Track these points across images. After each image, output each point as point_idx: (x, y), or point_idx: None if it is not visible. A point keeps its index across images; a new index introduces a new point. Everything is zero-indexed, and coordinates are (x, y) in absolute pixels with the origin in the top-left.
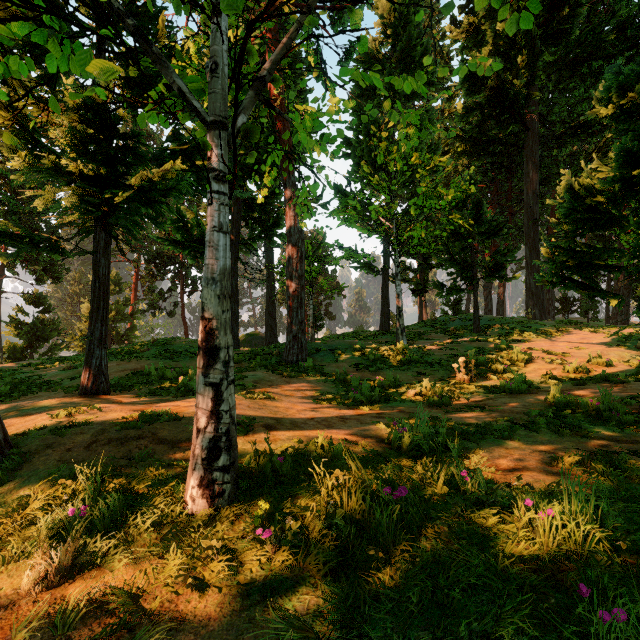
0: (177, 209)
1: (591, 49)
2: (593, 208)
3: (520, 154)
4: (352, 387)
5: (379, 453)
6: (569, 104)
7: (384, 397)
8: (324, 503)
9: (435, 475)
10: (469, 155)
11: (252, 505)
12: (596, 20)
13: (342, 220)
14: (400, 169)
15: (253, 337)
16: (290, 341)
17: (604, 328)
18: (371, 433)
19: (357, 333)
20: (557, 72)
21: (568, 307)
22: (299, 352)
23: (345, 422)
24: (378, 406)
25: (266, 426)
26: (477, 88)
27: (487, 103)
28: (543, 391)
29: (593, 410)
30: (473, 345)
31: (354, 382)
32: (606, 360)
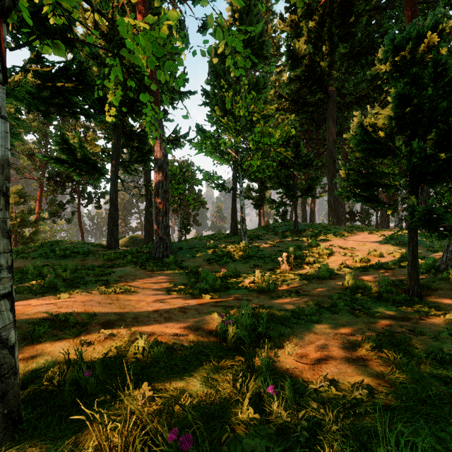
0: (61, 133)
1: (368, 47)
2: (376, 140)
3: (324, 113)
4: (201, 278)
5: (204, 348)
6: (354, 82)
7: (225, 286)
8: (101, 449)
9: (245, 383)
10: (292, 112)
11: (28, 445)
12: (370, 29)
13: (199, 149)
14: (243, 114)
15: (135, 239)
16: (157, 242)
17: (376, 231)
18: (204, 324)
19: (214, 235)
20: (347, 60)
21: (353, 217)
22: (164, 250)
23: (185, 313)
24: (219, 294)
25: (104, 324)
26: (297, 65)
27: (303, 76)
28: (340, 277)
29: (375, 292)
30: (293, 243)
31: (203, 274)
32: (379, 253)
